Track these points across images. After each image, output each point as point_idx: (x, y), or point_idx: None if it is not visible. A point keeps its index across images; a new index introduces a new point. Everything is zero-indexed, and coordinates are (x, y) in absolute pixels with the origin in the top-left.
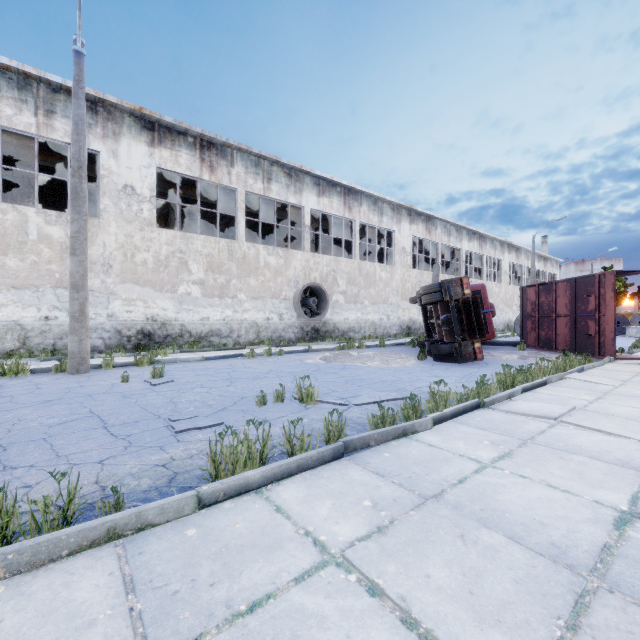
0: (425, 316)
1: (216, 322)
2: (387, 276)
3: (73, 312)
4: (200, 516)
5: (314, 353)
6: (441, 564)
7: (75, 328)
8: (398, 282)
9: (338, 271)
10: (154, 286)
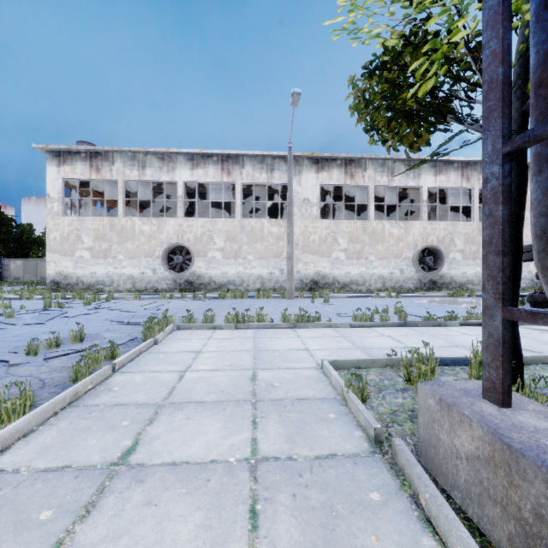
0: None
1: (354, 275)
2: None
3: (288, 270)
4: (351, 328)
5: (425, 298)
6: (415, 339)
7: (289, 278)
8: (528, 237)
9: (455, 233)
10: (318, 254)
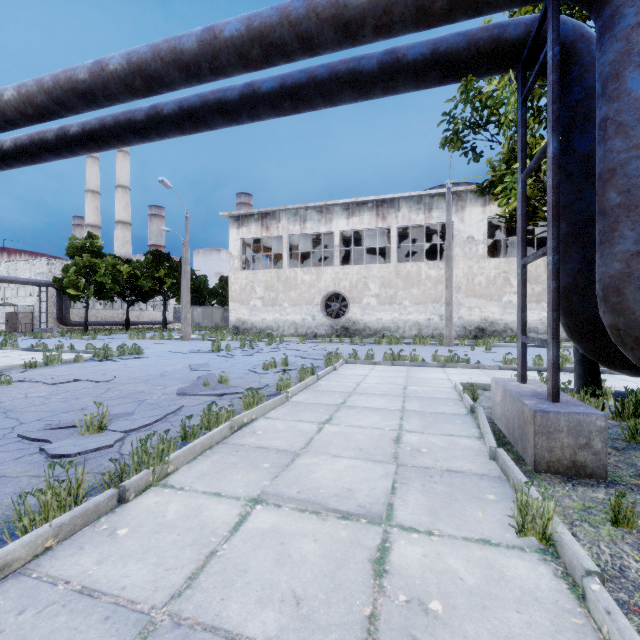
0: None
1: (533, 322)
2: None
3: (446, 316)
4: (499, 370)
5: None
6: None
7: (447, 324)
8: None
9: None
10: (485, 298)
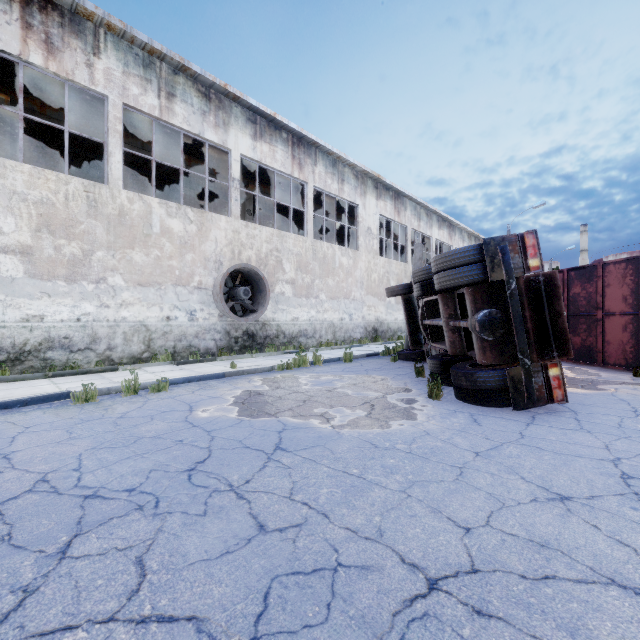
0: (409, 315)
1: (60, 324)
2: (349, 263)
3: None
4: None
5: (234, 380)
6: None
7: None
8: (363, 271)
9: (284, 251)
10: None
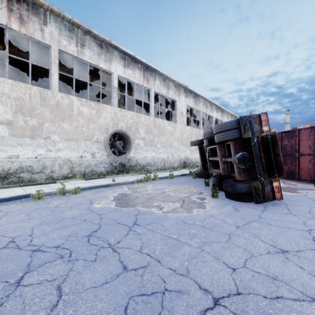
0: (202, 155)
1: (27, 159)
2: (172, 129)
3: None
4: None
5: (114, 188)
6: None
7: None
8: (178, 133)
9: (139, 123)
10: None
